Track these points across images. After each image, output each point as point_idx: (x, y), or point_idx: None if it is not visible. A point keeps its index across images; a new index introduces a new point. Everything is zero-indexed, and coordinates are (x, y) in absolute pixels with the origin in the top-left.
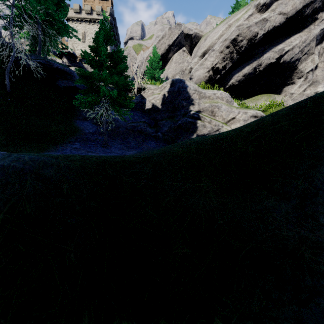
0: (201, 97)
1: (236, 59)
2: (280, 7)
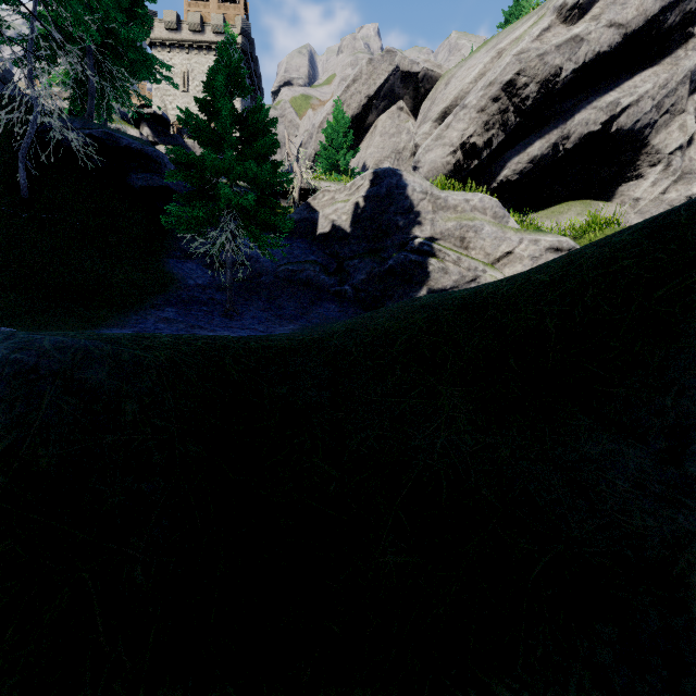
0: (438, 209)
1: (513, 126)
2: (611, 12)
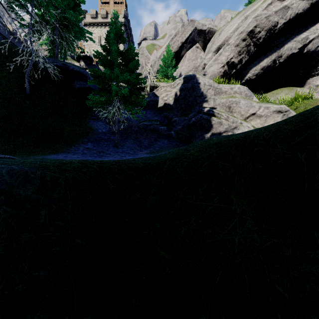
0: (217, 93)
1: (253, 52)
2: None
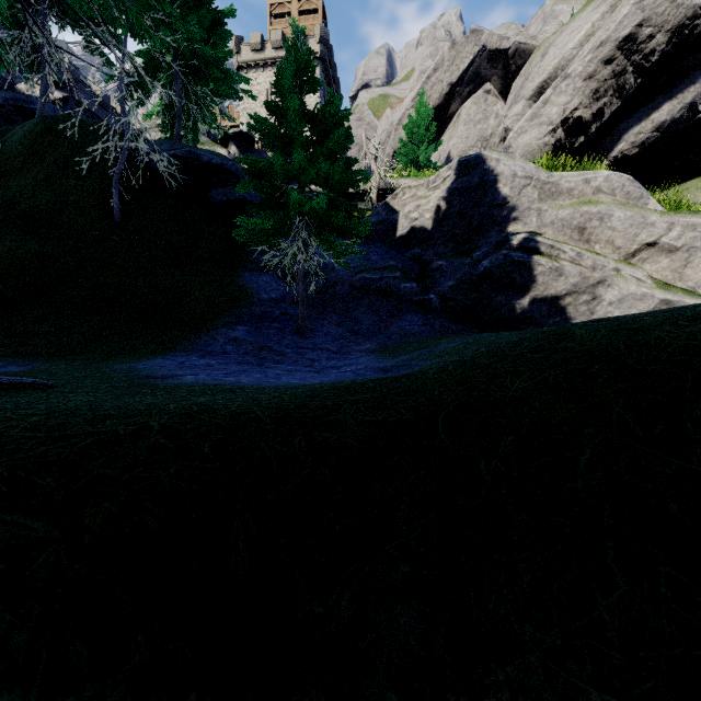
0: (547, 195)
1: (633, 90)
2: None
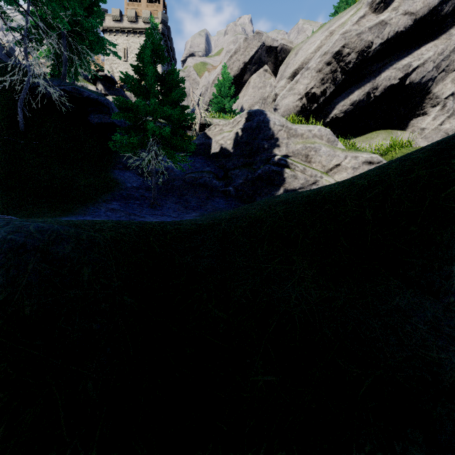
0: (291, 136)
1: (340, 81)
2: (406, 5)
